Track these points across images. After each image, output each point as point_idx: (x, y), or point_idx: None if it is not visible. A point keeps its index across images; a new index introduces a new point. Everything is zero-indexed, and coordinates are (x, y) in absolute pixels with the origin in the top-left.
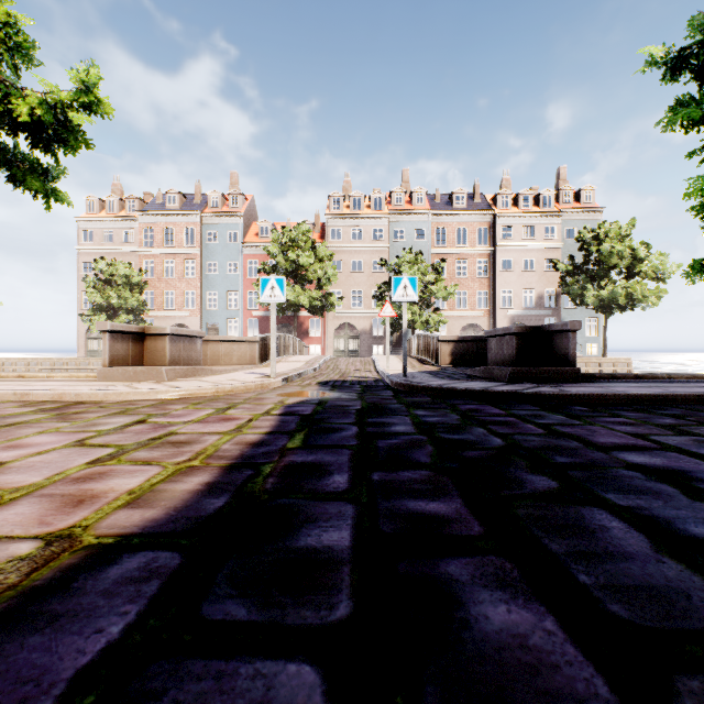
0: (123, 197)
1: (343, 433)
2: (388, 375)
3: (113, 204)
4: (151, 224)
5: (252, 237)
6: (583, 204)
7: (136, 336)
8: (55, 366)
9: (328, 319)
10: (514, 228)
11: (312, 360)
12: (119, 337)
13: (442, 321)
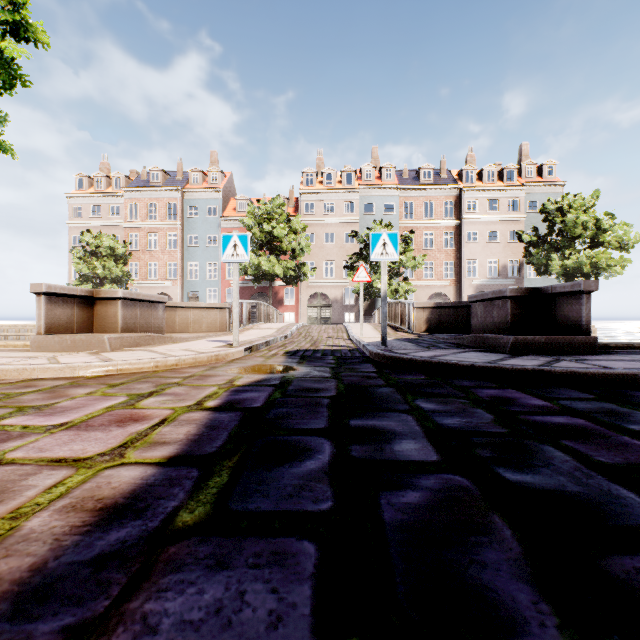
0: (110, 174)
1: (307, 465)
2: (365, 344)
3: (101, 181)
4: (136, 200)
5: (230, 211)
6: (545, 178)
7: (84, 300)
8: None
9: (302, 288)
10: (479, 201)
11: (284, 327)
12: (59, 300)
13: (411, 290)
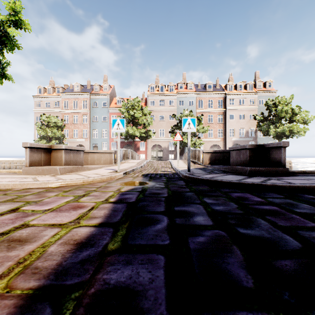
0: (54, 86)
1: (157, 227)
2: (180, 171)
3: (50, 89)
4: (67, 99)
5: (113, 104)
6: (267, 88)
7: (46, 150)
8: (22, 164)
9: (148, 142)
10: (235, 100)
11: (140, 162)
12: (35, 150)
13: (202, 143)
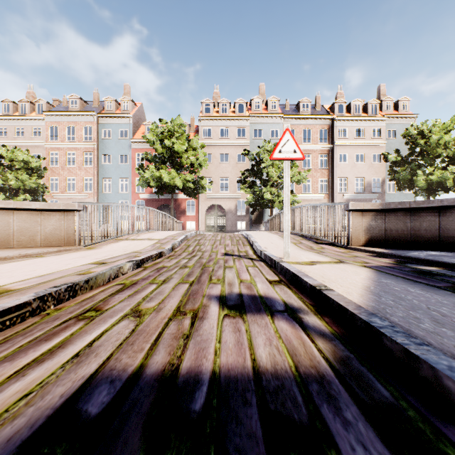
0: (33, 101)
1: None
2: None
3: (25, 106)
4: (55, 123)
5: (140, 135)
6: (401, 111)
7: None
8: None
9: (201, 201)
10: (348, 129)
11: (170, 237)
12: None
13: (296, 201)
